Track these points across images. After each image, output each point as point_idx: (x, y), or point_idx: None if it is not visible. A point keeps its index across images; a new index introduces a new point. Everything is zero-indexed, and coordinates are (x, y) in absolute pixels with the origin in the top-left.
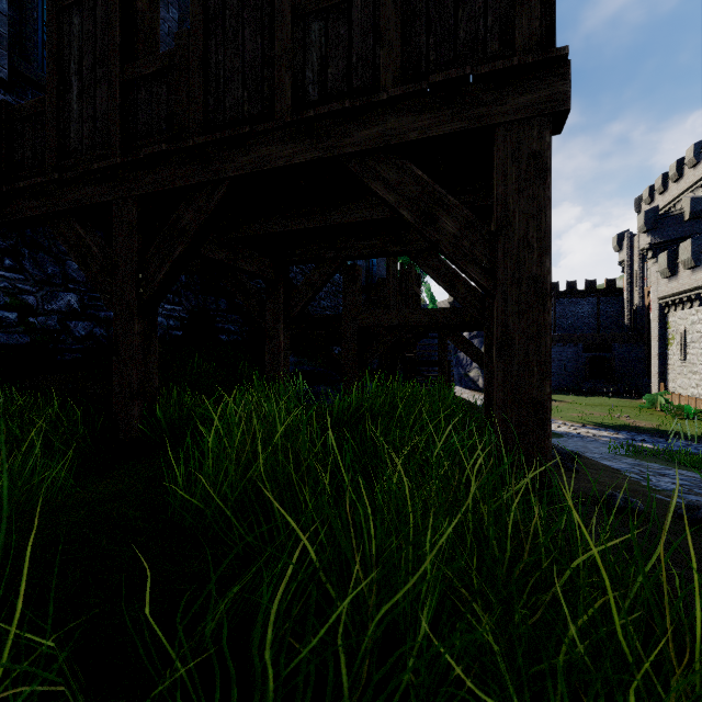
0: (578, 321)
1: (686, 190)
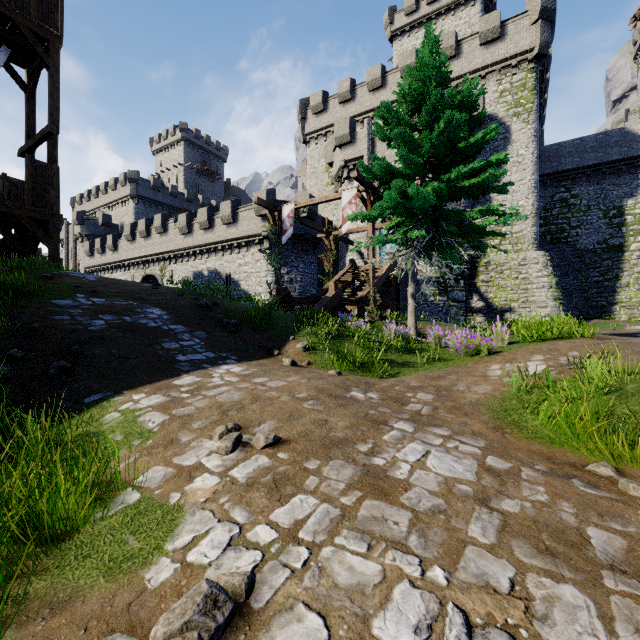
0: None
1: (101, 206)
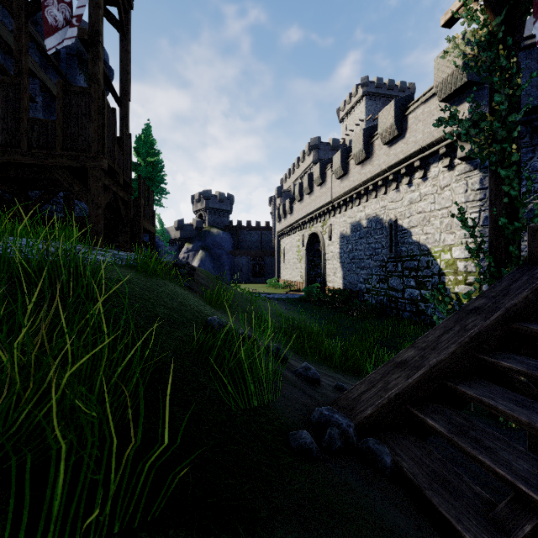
0: (252, 244)
1: (296, 179)
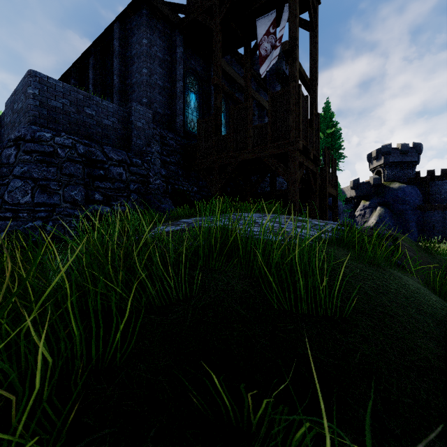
0: None
1: None
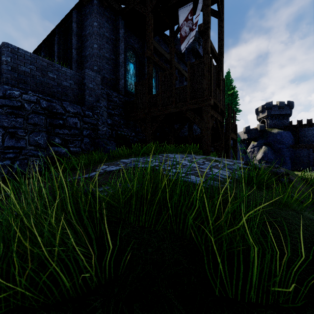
0: (313, 138)
1: None
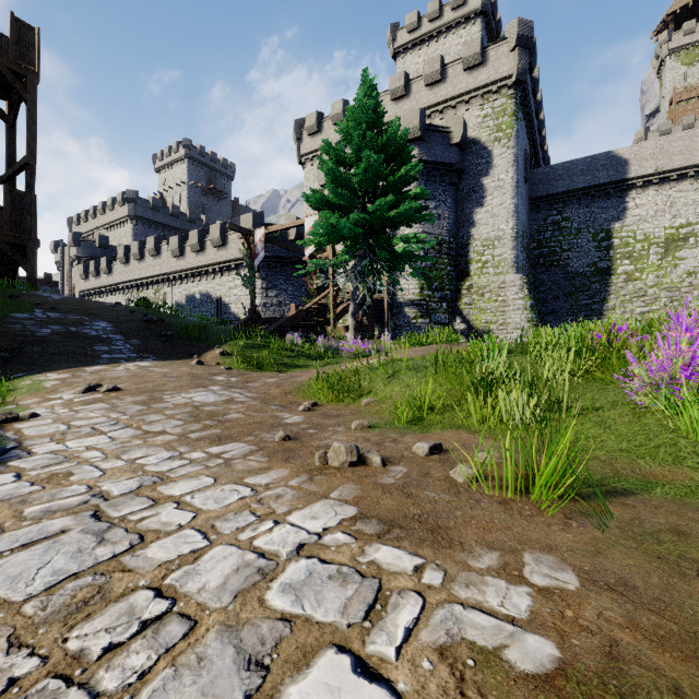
0: None
1: (99, 227)
